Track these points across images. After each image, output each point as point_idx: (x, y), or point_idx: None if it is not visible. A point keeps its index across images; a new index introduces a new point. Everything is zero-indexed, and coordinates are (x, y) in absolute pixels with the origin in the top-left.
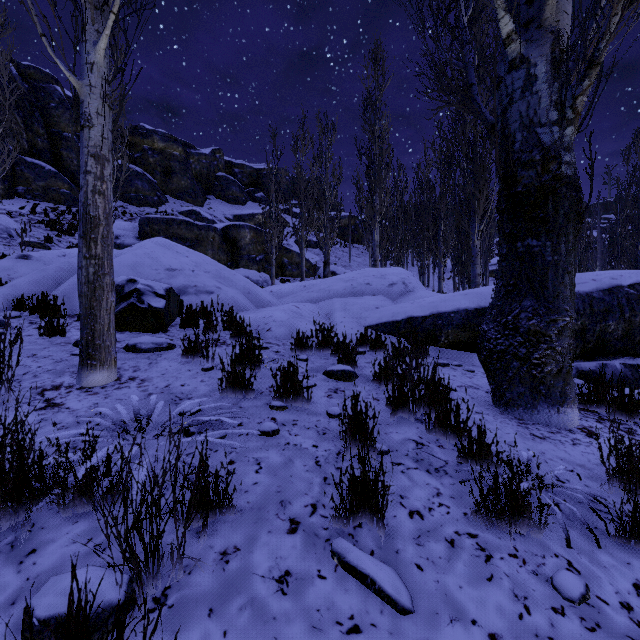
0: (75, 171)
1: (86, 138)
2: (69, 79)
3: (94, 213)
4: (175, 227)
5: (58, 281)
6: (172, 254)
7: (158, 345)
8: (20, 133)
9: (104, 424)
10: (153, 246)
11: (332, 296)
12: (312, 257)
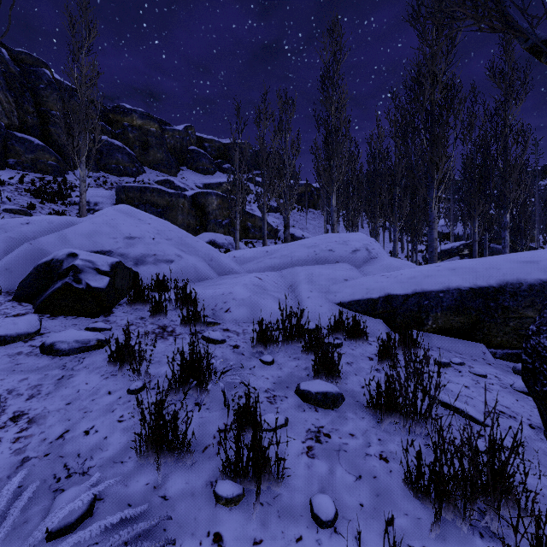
0: (62, 145)
1: None
2: None
3: None
4: (148, 194)
5: (6, 252)
6: (133, 221)
7: (83, 343)
8: (11, 111)
9: None
10: (114, 213)
11: (295, 263)
12: (273, 221)
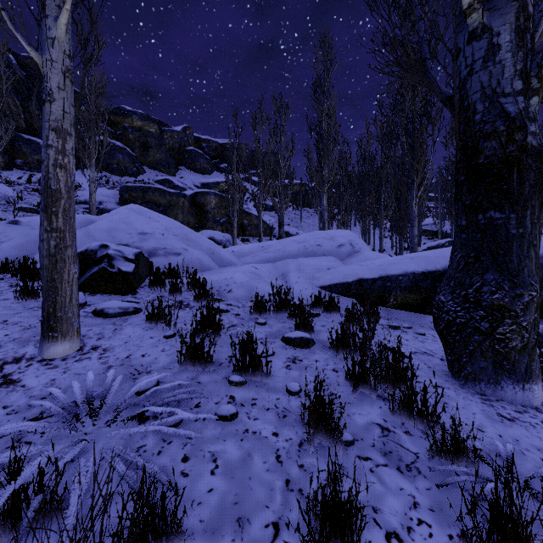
0: None
1: (47, 112)
2: (30, 54)
3: (55, 186)
4: (150, 194)
5: None
6: (144, 219)
7: (124, 310)
8: (18, 114)
9: (54, 410)
10: (127, 212)
11: (287, 256)
12: (268, 219)
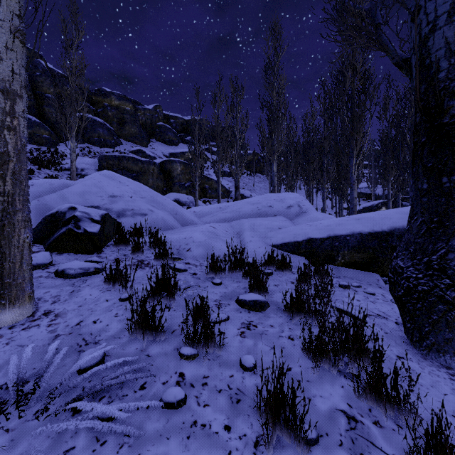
0: (54, 122)
1: None
2: None
3: (3, 149)
4: (125, 162)
5: None
6: (115, 184)
7: (85, 270)
8: None
9: None
10: (100, 177)
11: (242, 216)
12: (226, 183)
